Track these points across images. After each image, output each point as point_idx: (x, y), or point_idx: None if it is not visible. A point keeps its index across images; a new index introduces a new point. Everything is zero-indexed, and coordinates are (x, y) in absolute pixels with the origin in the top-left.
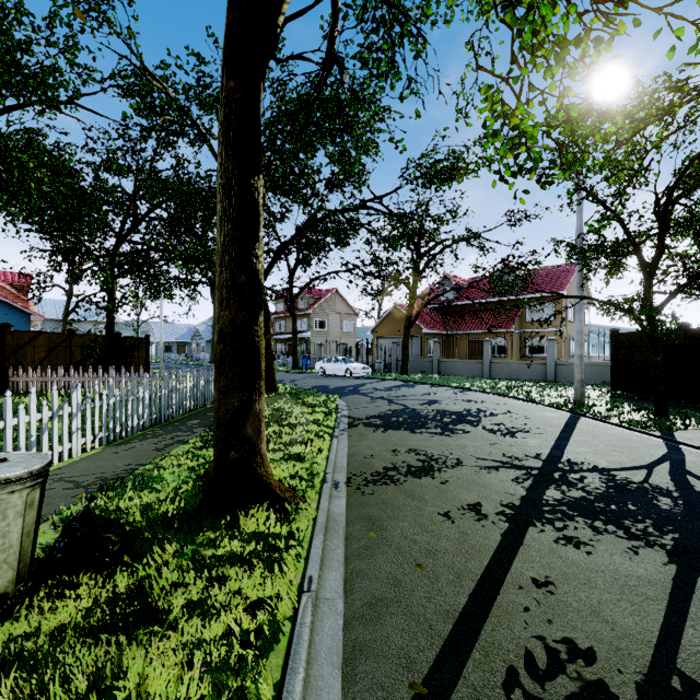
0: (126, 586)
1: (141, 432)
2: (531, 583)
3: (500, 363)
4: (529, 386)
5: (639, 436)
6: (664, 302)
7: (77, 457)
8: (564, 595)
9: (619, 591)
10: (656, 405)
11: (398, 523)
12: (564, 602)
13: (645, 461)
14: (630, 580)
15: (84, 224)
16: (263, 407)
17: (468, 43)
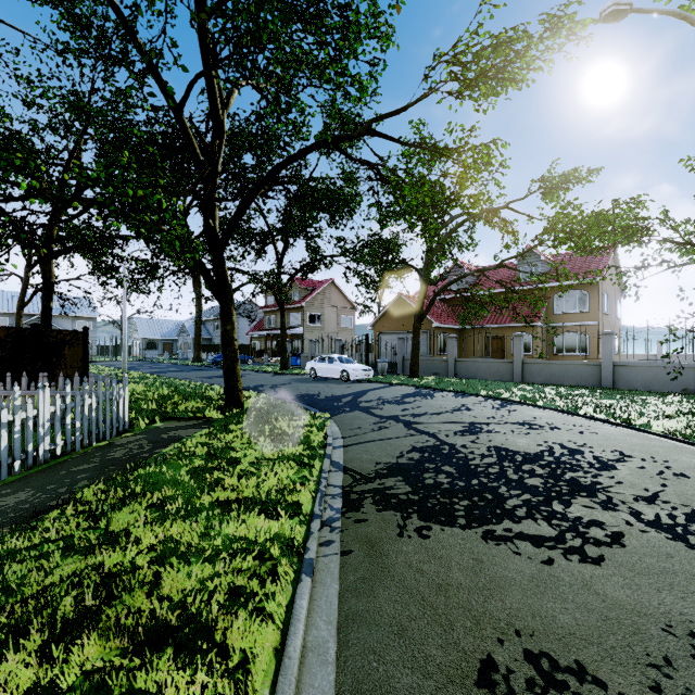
0: None
1: None
2: None
3: (536, 364)
4: (589, 396)
5: None
6: None
7: None
8: None
9: None
10: None
11: None
12: None
13: None
14: None
15: None
16: None
17: None
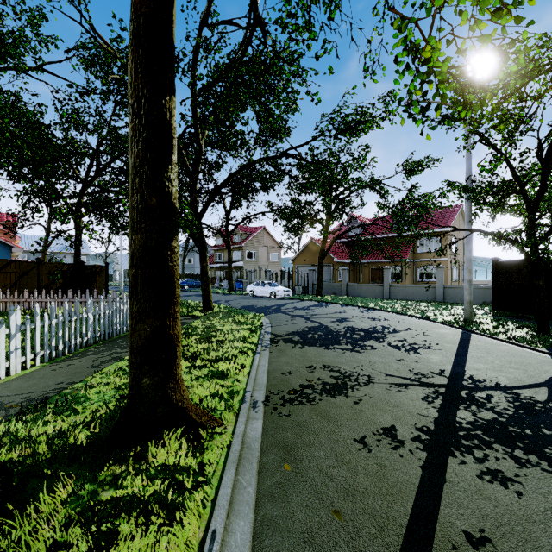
0: None
1: (84, 349)
2: (464, 540)
3: (397, 287)
4: (423, 306)
5: (528, 352)
6: (546, 233)
7: (15, 375)
8: None
9: None
10: (539, 323)
11: (314, 451)
12: None
13: (542, 377)
14: None
15: (48, 169)
16: (178, 332)
17: (375, 9)
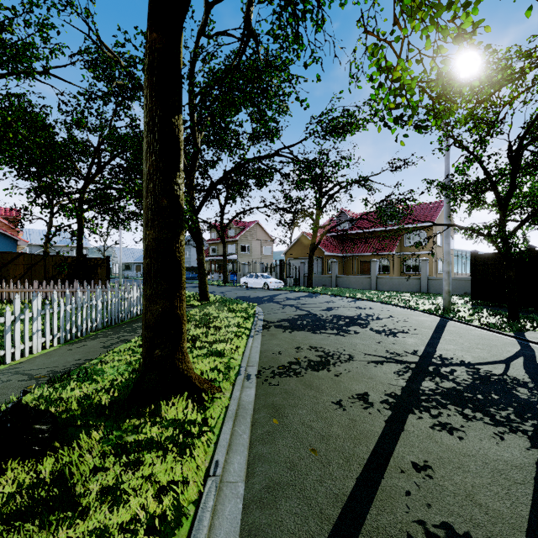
0: (50, 471)
1: (94, 333)
2: (411, 467)
3: (384, 278)
4: (407, 296)
5: (496, 336)
6: (516, 228)
7: (37, 353)
8: (441, 479)
9: (490, 475)
10: (509, 311)
11: (298, 410)
12: (442, 485)
13: (503, 356)
14: (499, 464)
15: (55, 168)
16: (184, 312)
17: (359, 21)
